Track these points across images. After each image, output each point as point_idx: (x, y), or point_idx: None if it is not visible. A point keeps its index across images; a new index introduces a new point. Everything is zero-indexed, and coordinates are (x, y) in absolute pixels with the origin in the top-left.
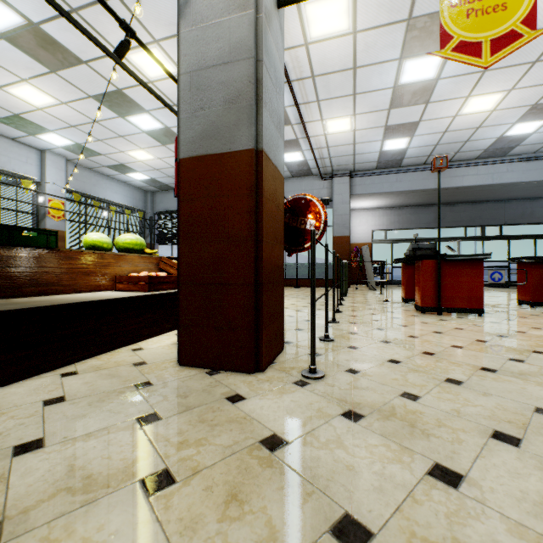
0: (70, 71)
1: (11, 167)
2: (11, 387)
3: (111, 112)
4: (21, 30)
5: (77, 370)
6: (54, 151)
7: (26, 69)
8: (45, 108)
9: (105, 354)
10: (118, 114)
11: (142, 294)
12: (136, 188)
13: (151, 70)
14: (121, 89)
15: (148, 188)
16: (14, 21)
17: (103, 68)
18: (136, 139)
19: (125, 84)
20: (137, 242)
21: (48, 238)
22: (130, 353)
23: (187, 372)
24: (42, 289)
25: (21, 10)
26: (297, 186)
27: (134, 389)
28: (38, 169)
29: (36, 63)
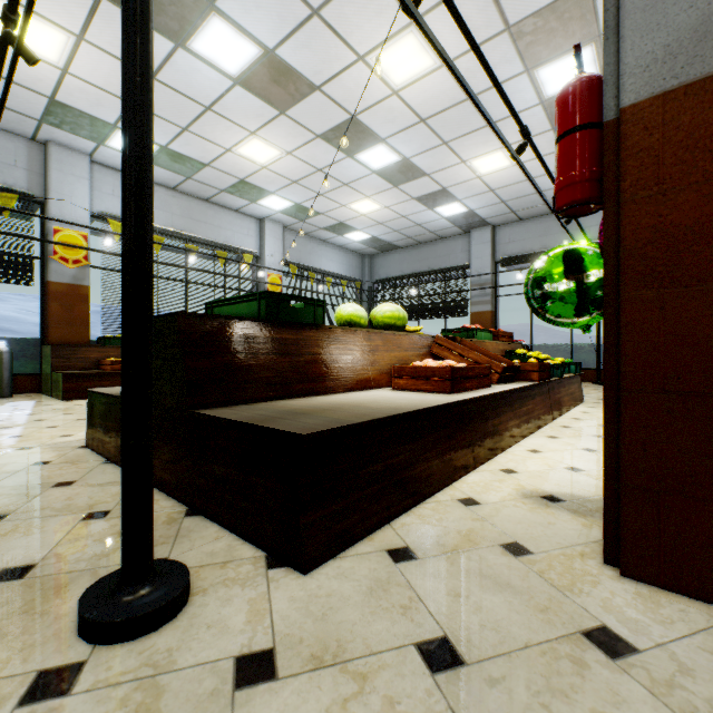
0: (300, 107)
1: (234, 242)
2: (326, 573)
3: (338, 152)
4: (256, 65)
5: (407, 545)
6: (272, 218)
7: (256, 117)
8: (269, 164)
9: (421, 505)
10: (346, 154)
11: (455, 400)
12: (352, 253)
13: (398, 74)
14: (355, 115)
15: (366, 251)
16: (250, 56)
17: (338, 89)
18: (362, 185)
19: (361, 106)
20: (400, 315)
21: (315, 311)
22: (464, 510)
23: (674, 608)
24: (311, 386)
25: (258, 37)
26: (595, 217)
27: (599, 654)
28: (258, 241)
29: (266, 106)
